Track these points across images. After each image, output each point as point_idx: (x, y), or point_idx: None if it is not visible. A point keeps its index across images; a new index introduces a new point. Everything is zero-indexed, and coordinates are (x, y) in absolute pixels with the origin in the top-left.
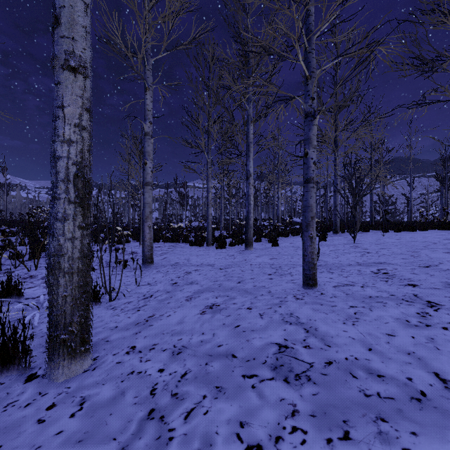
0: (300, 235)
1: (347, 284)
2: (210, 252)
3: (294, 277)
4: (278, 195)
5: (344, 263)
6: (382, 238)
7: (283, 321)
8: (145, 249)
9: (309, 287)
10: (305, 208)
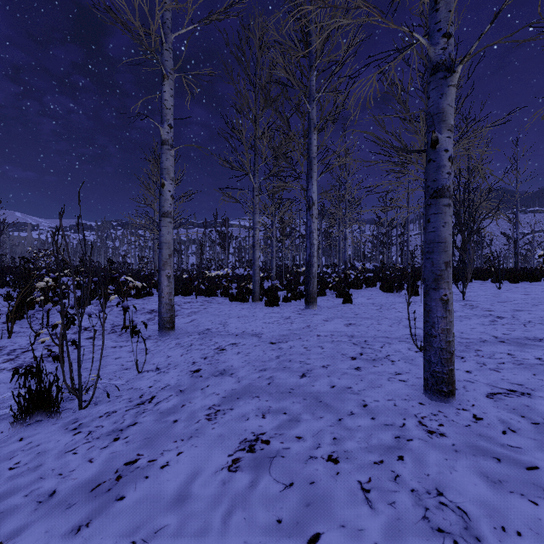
0: (377, 286)
1: (513, 390)
2: (257, 312)
3: (399, 366)
4: (345, 235)
5: (471, 337)
6: (499, 291)
7: (429, 529)
8: (162, 310)
9: (441, 397)
10: (432, 245)
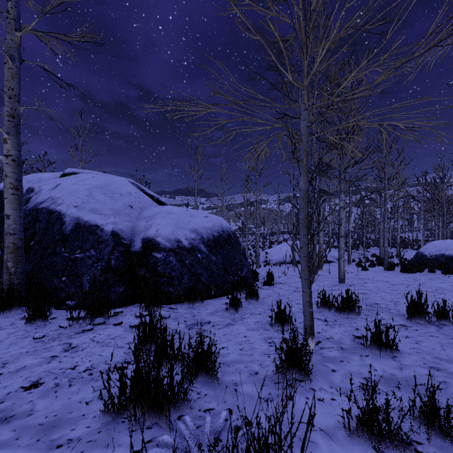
0: None
1: None
2: None
3: None
4: None
5: None
6: None
7: None
8: None
9: None
10: None
